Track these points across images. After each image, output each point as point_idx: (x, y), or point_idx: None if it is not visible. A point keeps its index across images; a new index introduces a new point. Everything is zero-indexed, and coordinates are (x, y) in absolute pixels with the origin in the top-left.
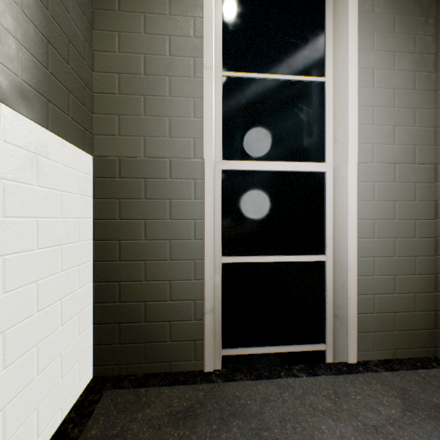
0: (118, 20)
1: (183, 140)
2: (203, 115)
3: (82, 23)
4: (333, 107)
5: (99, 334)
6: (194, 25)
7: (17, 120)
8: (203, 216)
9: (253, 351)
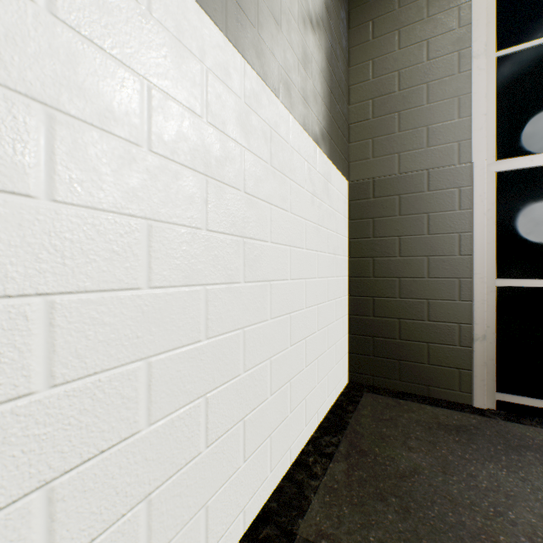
0: (371, 48)
1: (444, 147)
2: (471, 112)
3: (343, 65)
4: None
5: (354, 344)
6: (458, 14)
7: (321, 156)
8: (470, 228)
9: None
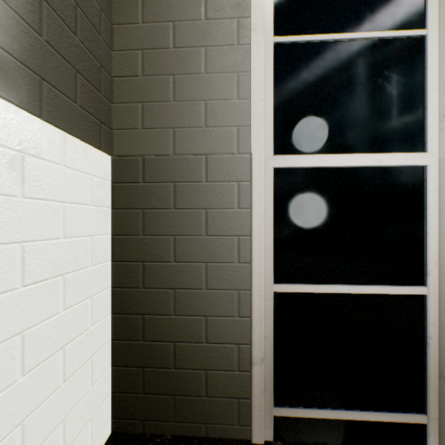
0: None
1: (223, 130)
2: (250, 94)
3: None
4: (440, 70)
5: (119, 379)
6: None
7: None
8: (249, 231)
9: (317, 414)
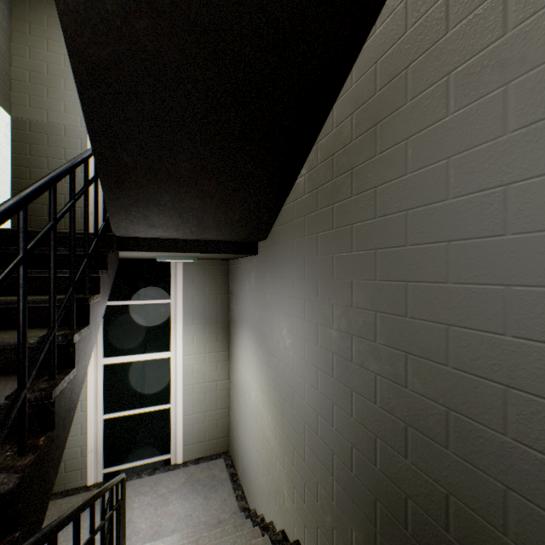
0: (29, 40)
1: (74, 117)
2: None
3: (5, 39)
4: None
5: (16, 221)
6: None
7: None
8: None
9: None
